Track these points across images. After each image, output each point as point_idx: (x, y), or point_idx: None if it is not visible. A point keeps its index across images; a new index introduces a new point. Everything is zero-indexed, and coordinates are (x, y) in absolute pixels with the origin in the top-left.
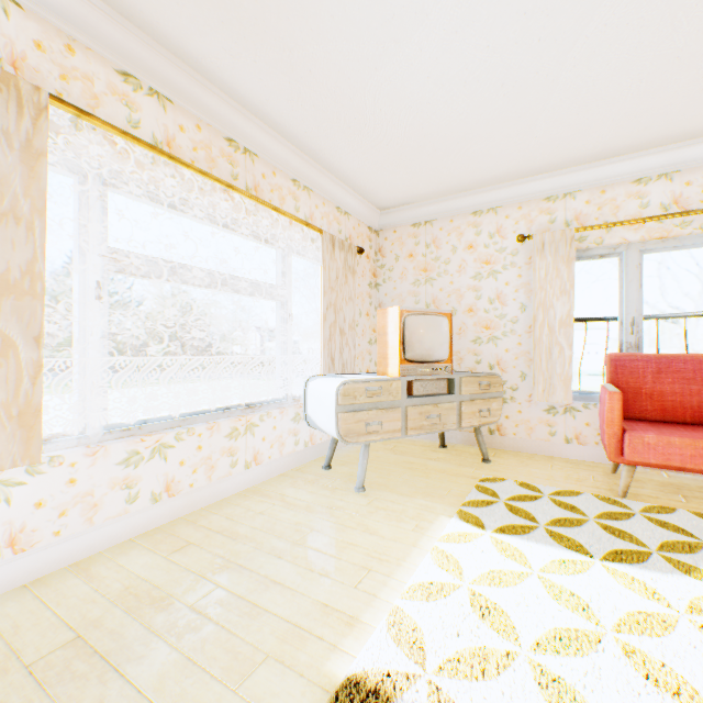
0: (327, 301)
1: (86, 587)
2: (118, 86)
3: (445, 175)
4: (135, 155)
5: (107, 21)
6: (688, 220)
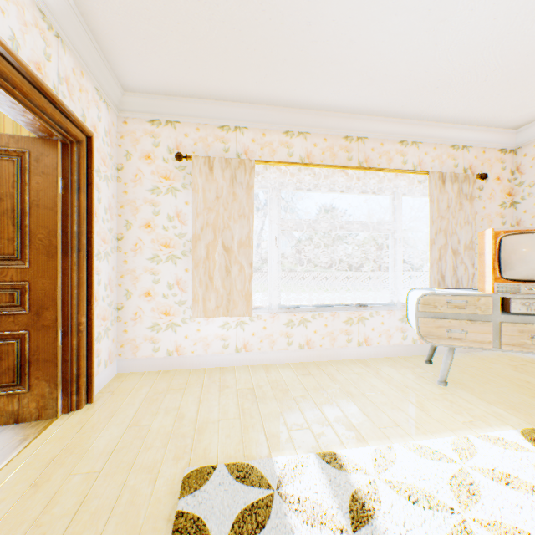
0: (435, 228)
1: (264, 374)
2: (283, 140)
3: None
4: (291, 170)
5: (276, 113)
6: None
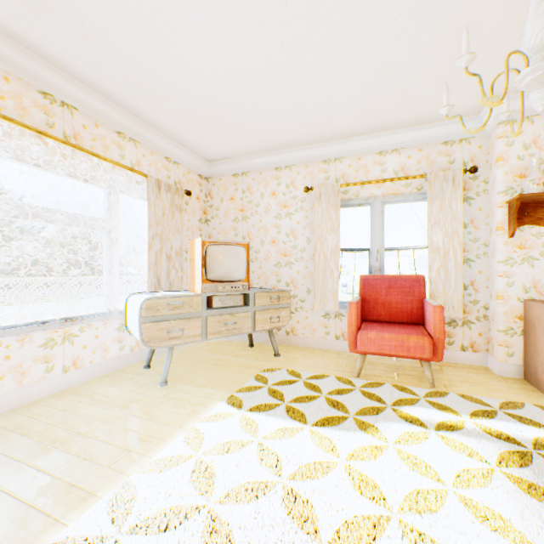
0: (153, 232)
1: None
2: None
3: (249, 138)
4: None
5: None
6: (409, 182)
